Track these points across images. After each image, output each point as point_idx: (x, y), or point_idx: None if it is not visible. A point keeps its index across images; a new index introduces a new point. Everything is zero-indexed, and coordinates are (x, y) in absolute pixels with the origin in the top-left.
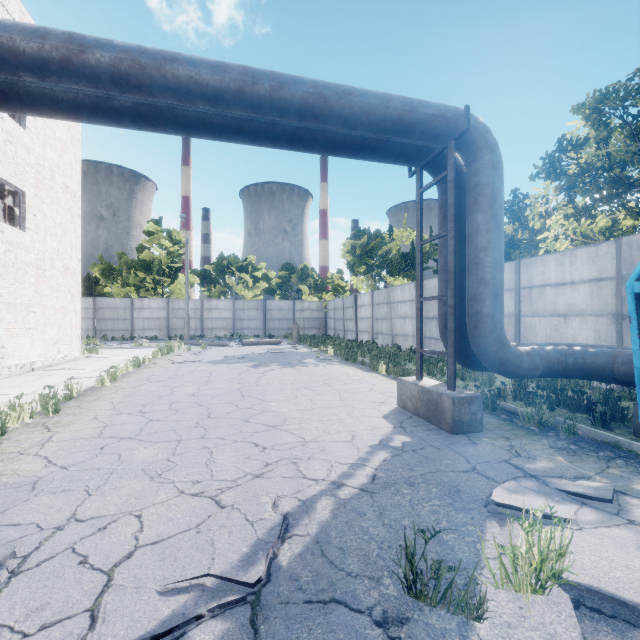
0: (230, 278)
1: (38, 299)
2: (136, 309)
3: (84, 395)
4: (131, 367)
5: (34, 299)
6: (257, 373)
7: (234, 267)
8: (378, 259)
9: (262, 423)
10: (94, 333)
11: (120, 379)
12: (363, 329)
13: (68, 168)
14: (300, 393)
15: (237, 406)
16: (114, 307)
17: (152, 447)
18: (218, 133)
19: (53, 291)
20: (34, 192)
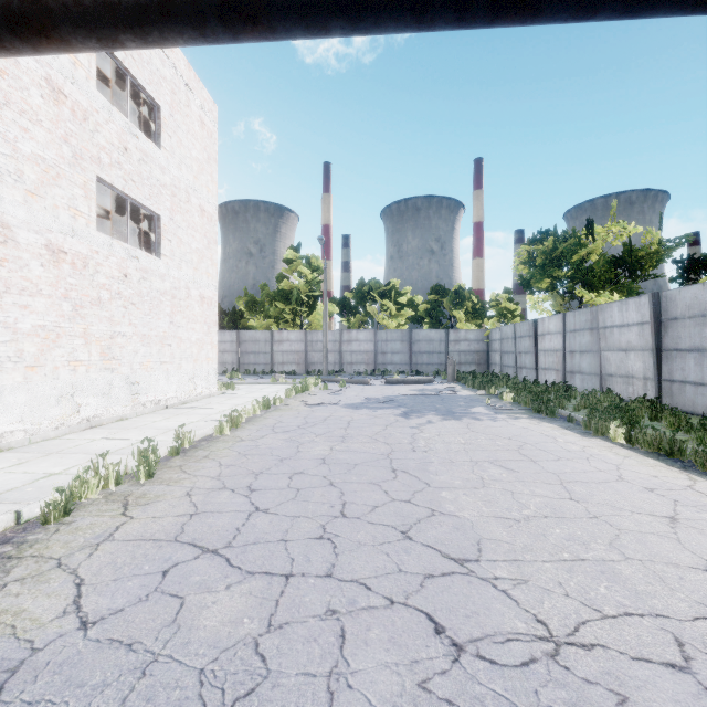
0: (371, 306)
1: (173, 331)
2: (276, 342)
3: (196, 448)
4: (259, 409)
5: (169, 331)
6: (409, 427)
7: (375, 293)
8: (571, 268)
9: (436, 547)
10: (238, 367)
11: (243, 425)
12: (547, 366)
13: (204, 190)
14: (486, 473)
15: (386, 493)
16: (255, 340)
17: (239, 588)
18: (356, 9)
19: (189, 322)
20: (169, 216)
